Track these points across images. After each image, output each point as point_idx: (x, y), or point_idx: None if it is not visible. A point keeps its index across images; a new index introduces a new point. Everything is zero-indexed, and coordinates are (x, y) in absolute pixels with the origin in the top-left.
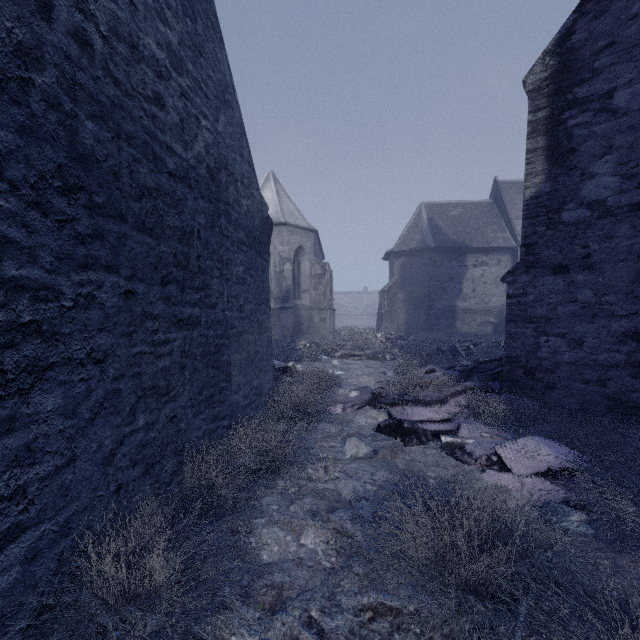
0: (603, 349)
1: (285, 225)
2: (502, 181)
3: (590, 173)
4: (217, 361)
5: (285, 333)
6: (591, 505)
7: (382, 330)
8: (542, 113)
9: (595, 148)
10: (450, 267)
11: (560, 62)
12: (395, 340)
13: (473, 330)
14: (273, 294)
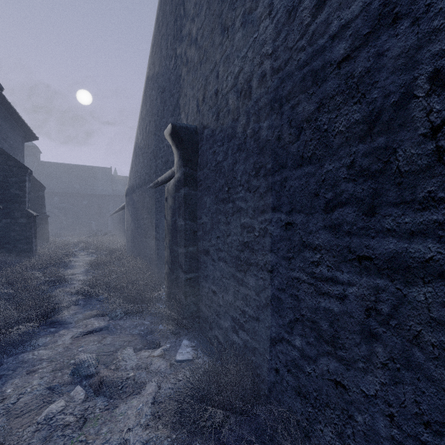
0: None
1: None
2: None
3: None
4: None
5: None
6: None
7: None
8: None
9: None
10: None
11: None
12: None
13: None
14: None
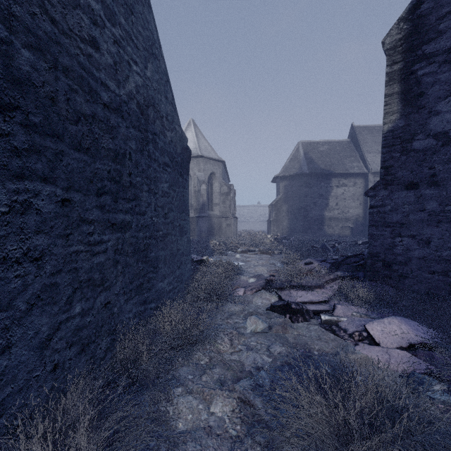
0: (446, 247)
1: (201, 157)
2: (357, 126)
3: (436, 111)
4: (146, 257)
5: (201, 235)
6: (448, 375)
7: (271, 232)
8: (397, 66)
9: (440, 91)
10: (320, 187)
11: (412, 26)
12: (281, 240)
13: (336, 232)
14: (193, 207)
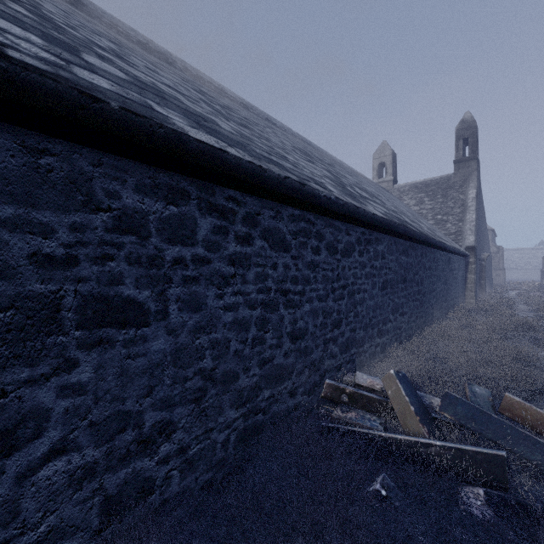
0: None
1: None
2: None
3: None
4: (489, 282)
5: None
6: None
7: (543, 281)
8: None
9: None
10: None
11: None
12: (542, 285)
13: None
14: None
